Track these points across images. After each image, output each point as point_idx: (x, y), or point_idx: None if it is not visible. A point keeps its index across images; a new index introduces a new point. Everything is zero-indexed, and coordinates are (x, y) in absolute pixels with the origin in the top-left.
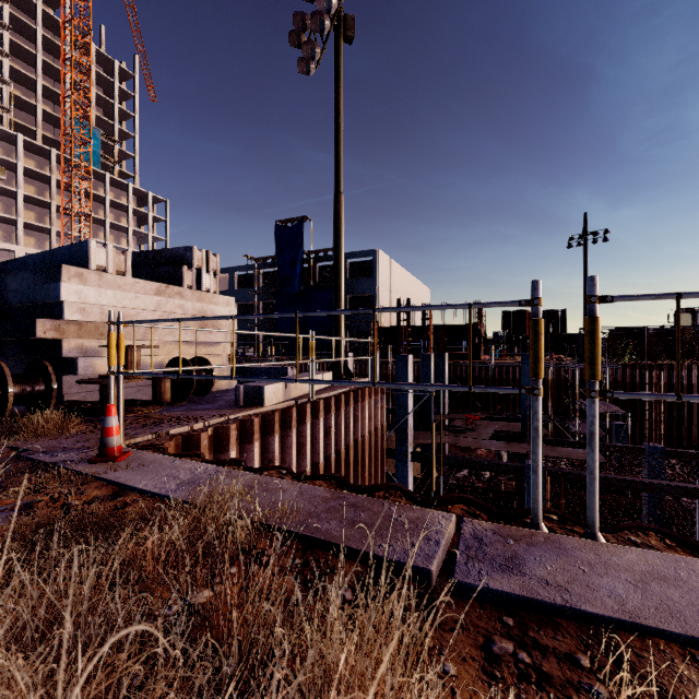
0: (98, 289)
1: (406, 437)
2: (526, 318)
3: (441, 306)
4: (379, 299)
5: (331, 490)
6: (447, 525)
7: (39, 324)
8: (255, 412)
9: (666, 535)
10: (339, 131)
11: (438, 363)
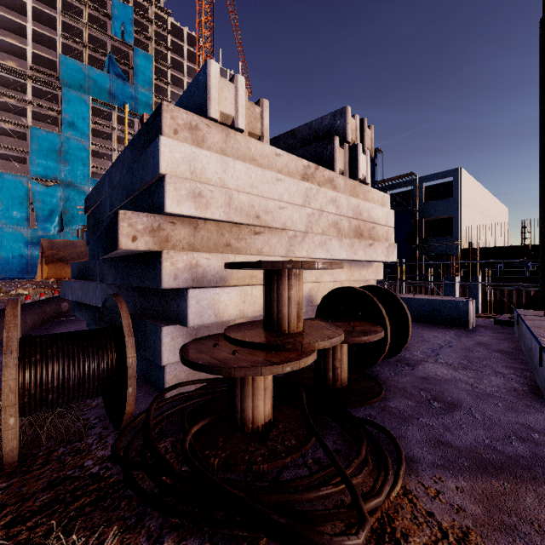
0: (222, 159)
1: None
2: None
3: None
4: (461, 220)
5: None
6: None
7: (124, 222)
8: None
9: None
10: None
11: None
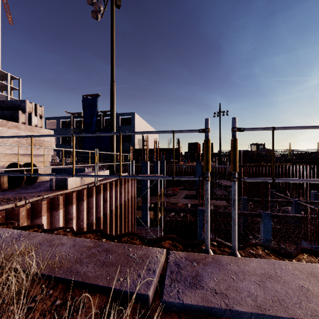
0: None
1: (146, 200)
2: (198, 146)
3: (158, 131)
4: (135, 136)
5: (94, 241)
6: (160, 257)
7: None
8: (61, 193)
9: (265, 247)
10: (113, 50)
11: (161, 165)
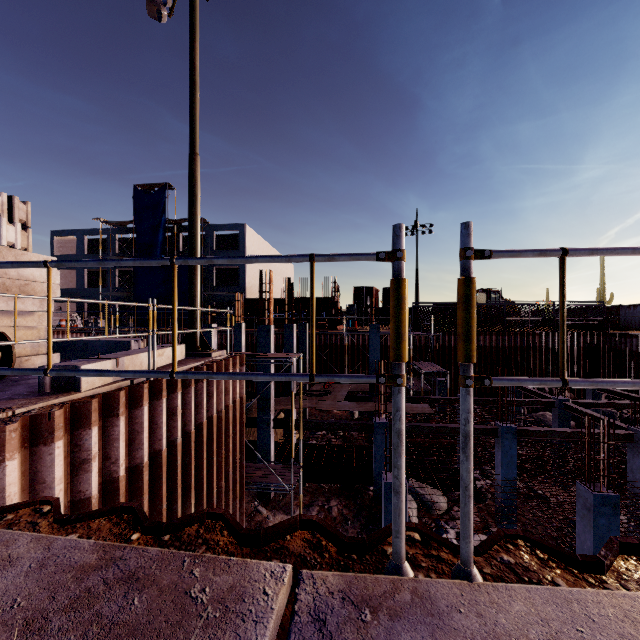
0: None
1: (268, 405)
2: (373, 293)
3: (272, 257)
4: (246, 272)
5: (104, 546)
6: (275, 597)
7: None
8: (63, 400)
9: (536, 544)
10: (194, 88)
11: (300, 332)
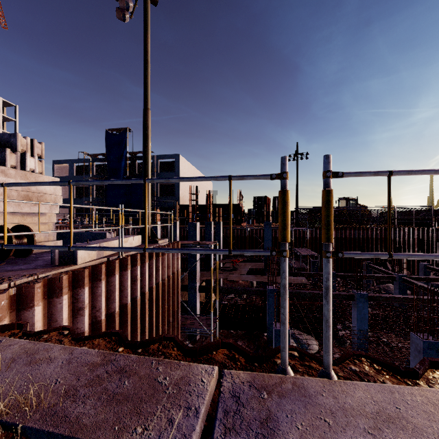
0: None
1: (195, 276)
2: (267, 201)
3: (205, 177)
4: (179, 187)
5: (104, 353)
6: (208, 383)
7: None
8: (67, 269)
9: (374, 360)
10: (147, 65)
11: (216, 227)
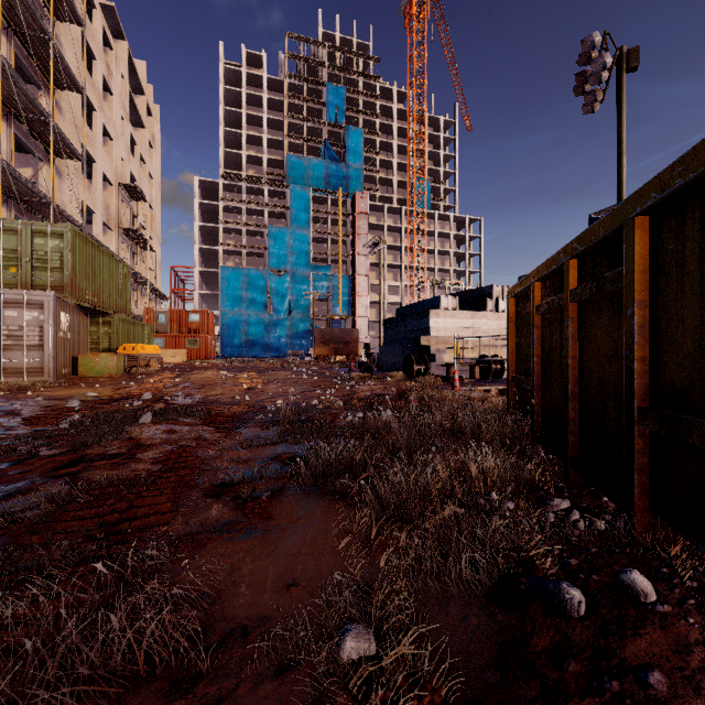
0: (444, 319)
1: None
2: None
3: None
4: None
5: None
6: None
7: (422, 338)
8: None
9: None
10: (620, 157)
11: None
